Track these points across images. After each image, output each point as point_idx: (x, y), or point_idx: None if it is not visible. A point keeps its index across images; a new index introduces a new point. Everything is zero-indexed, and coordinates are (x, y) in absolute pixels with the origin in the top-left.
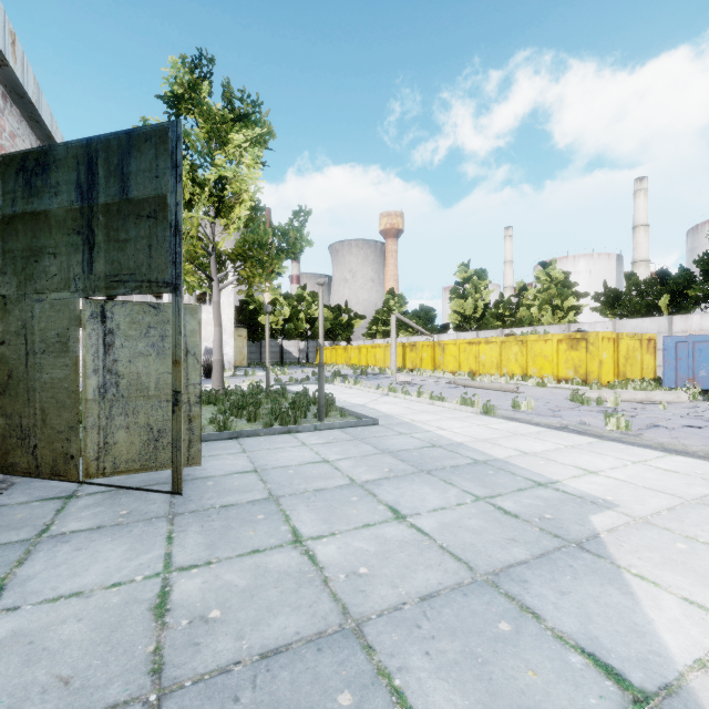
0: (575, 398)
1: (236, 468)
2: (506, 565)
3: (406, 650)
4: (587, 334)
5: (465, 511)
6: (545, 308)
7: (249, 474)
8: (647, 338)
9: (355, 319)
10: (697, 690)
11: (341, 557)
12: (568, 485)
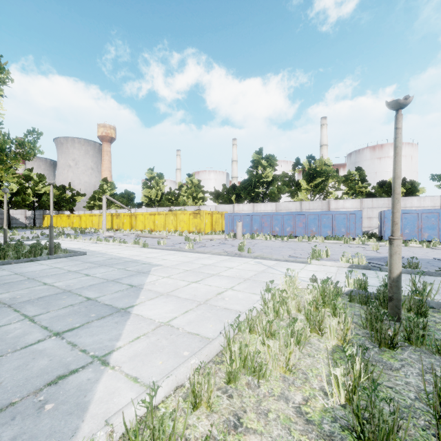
0: (186, 239)
1: (4, 274)
2: (119, 278)
3: (82, 291)
4: (200, 211)
5: (113, 271)
6: (190, 197)
7: (13, 275)
8: (224, 213)
9: (77, 196)
10: (146, 284)
11: (64, 284)
12: (154, 263)
